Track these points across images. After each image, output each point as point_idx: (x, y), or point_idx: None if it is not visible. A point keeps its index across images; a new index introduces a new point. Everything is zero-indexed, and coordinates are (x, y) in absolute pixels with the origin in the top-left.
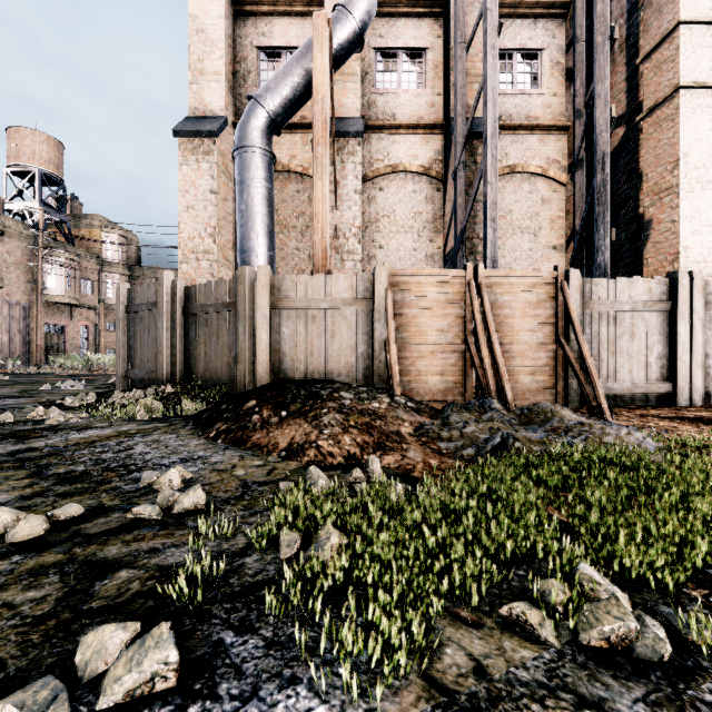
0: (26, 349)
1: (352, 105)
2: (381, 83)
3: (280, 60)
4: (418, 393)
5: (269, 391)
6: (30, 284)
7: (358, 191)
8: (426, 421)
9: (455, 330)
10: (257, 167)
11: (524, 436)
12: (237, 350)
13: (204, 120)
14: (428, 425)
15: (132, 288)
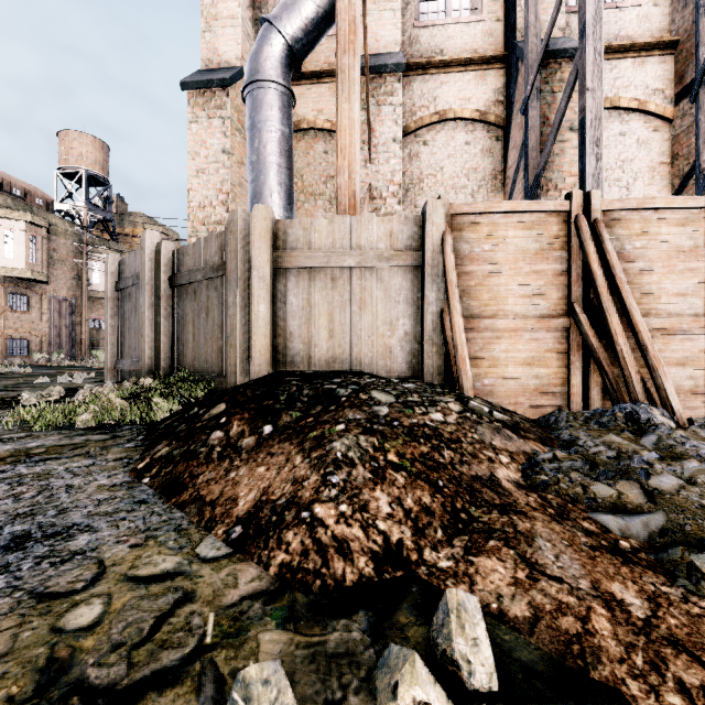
0: (71, 344)
1: (389, 38)
2: (425, 15)
3: None
4: (493, 393)
5: (251, 387)
6: (76, 280)
7: (398, 140)
8: (536, 449)
9: (552, 296)
10: (271, 106)
11: None
12: (226, 329)
13: (216, 71)
14: (549, 462)
15: (122, 260)
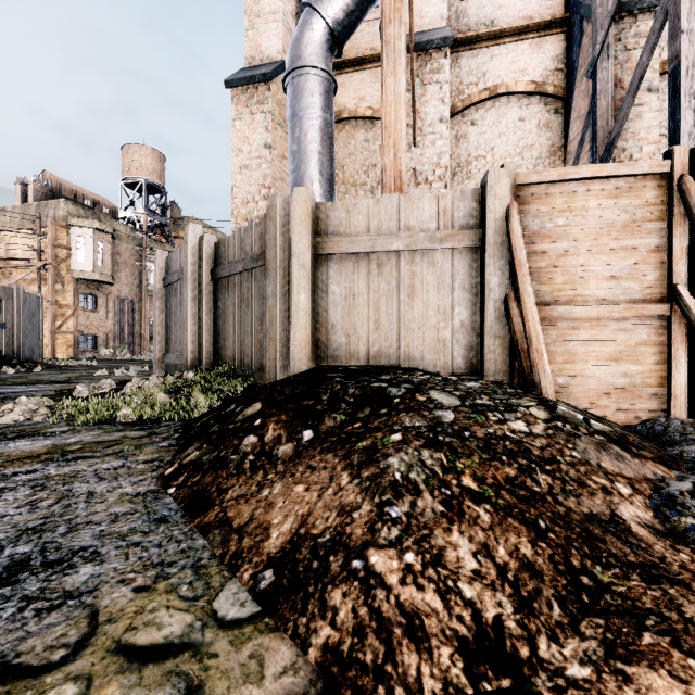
0: (133, 339)
1: (435, 13)
2: None
3: None
4: (569, 393)
5: (290, 384)
6: (136, 281)
7: (445, 119)
8: (659, 473)
9: (646, 277)
10: (311, 93)
11: None
12: (266, 321)
13: (259, 67)
14: (692, 496)
15: (169, 256)
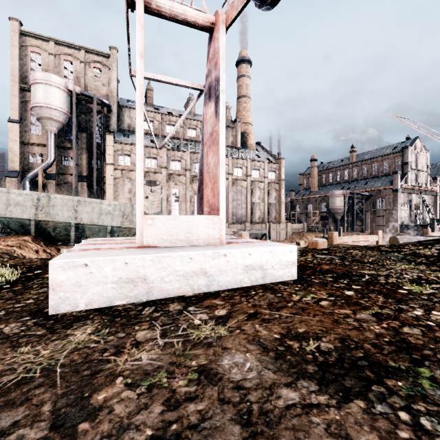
0: None
1: (54, 171)
2: (63, 163)
3: (35, 155)
4: None
5: None
6: None
7: (54, 191)
8: None
9: None
10: (28, 189)
11: None
12: None
13: (13, 172)
14: None
15: None
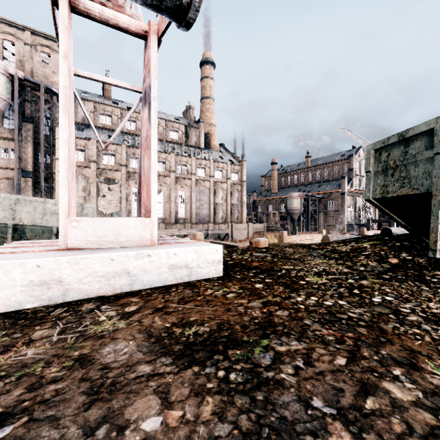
0: None
1: None
2: (3, 156)
3: None
4: None
5: None
6: None
7: None
8: None
9: None
10: None
11: None
12: None
13: None
14: None
15: None
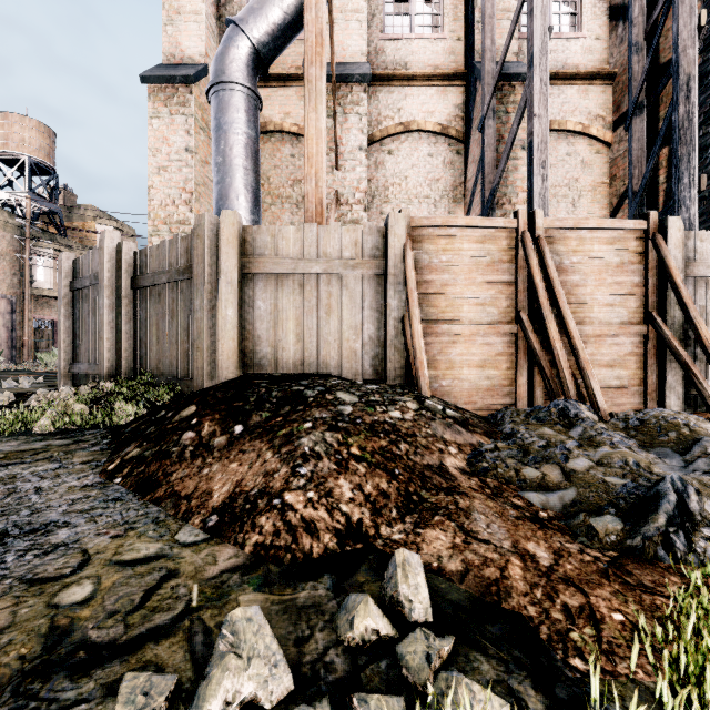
0: (12, 345)
1: (356, 48)
2: (390, 28)
3: None
4: (450, 393)
5: (221, 389)
6: (17, 276)
7: (364, 148)
8: (481, 441)
9: (502, 305)
10: (237, 109)
11: (700, 482)
12: (193, 333)
13: (179, 66)
14: (491, 451)
15: (77, 259)
